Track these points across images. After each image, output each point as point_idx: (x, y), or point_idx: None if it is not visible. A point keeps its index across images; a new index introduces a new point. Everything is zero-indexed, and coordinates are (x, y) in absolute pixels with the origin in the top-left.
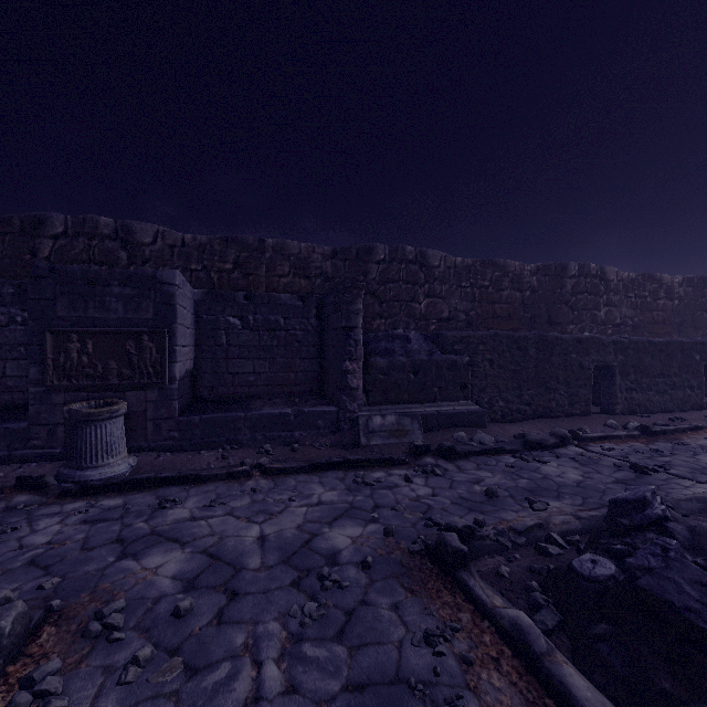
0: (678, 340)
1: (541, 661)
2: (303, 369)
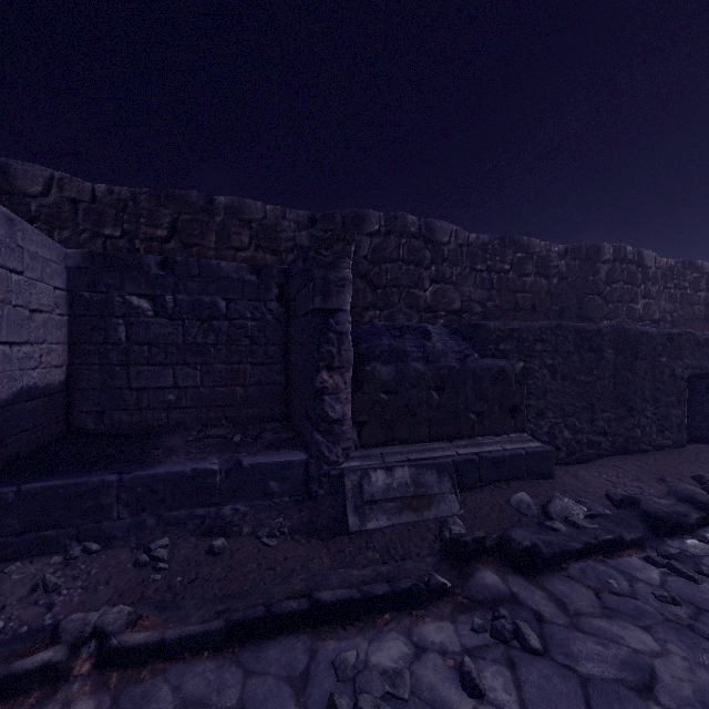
0: None
1: None
2: (257, 381)
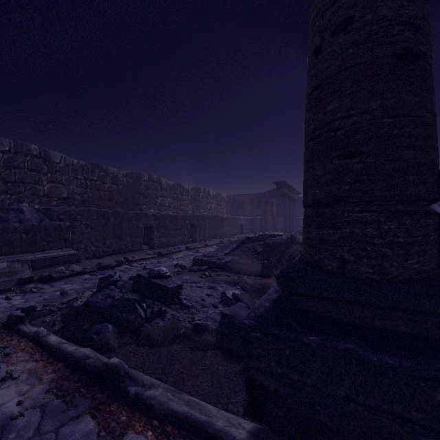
0: (180, 215)
1: (42, 338)
2: None
